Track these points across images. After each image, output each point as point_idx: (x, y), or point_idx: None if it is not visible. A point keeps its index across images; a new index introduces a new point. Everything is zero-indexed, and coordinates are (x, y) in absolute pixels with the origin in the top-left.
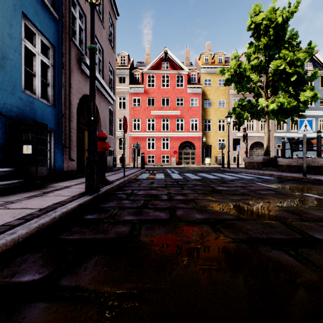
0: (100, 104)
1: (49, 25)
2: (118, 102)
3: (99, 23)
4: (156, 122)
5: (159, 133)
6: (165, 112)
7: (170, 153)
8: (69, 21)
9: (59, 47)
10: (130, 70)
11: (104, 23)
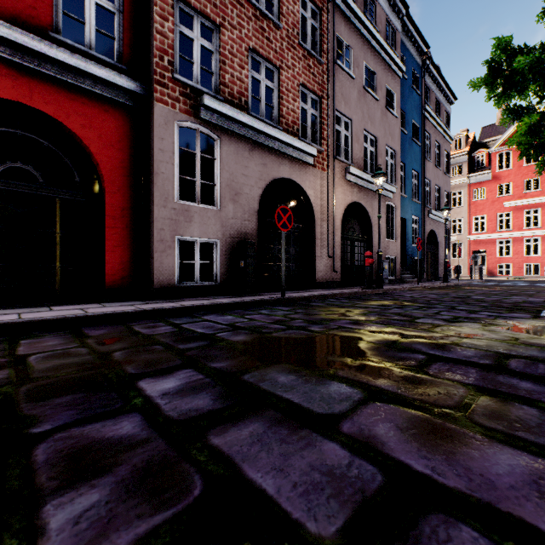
0: (438, 230)
1: (417, 210)
2: (451, 199)
3: (437, 171)
4: (513, 217)
5: (519, 232)
6: (530, 201)
7: (542, 260)
8: (423, 198)
9: (420, 215)
10: (469, 153)
11: (440, 165)
